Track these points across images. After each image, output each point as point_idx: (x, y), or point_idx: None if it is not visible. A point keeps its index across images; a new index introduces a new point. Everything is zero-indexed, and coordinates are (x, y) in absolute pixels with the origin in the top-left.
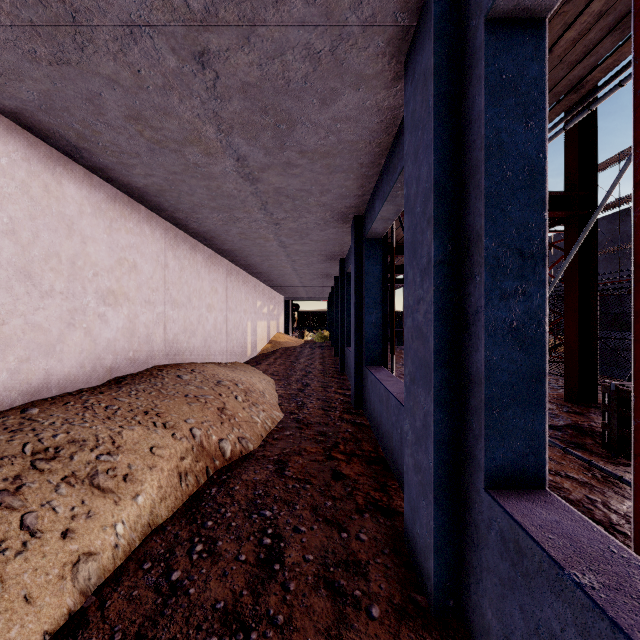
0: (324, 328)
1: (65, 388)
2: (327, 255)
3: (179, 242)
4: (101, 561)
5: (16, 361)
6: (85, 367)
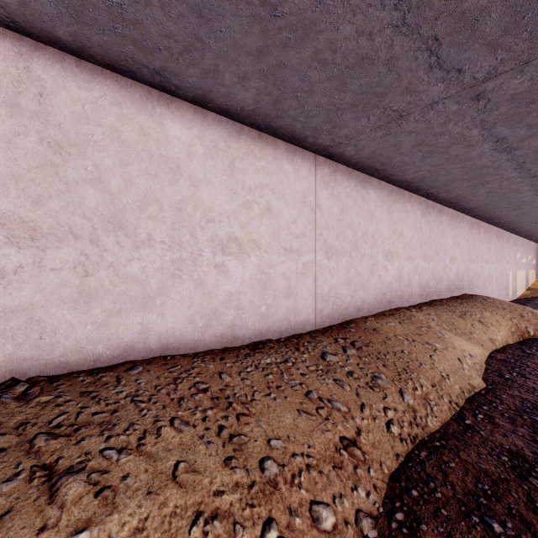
0: None
1: (442, 296)
2: None
3: (472, 225)
4: (497, 342)
5: (435, 284)
6: (446, 289)
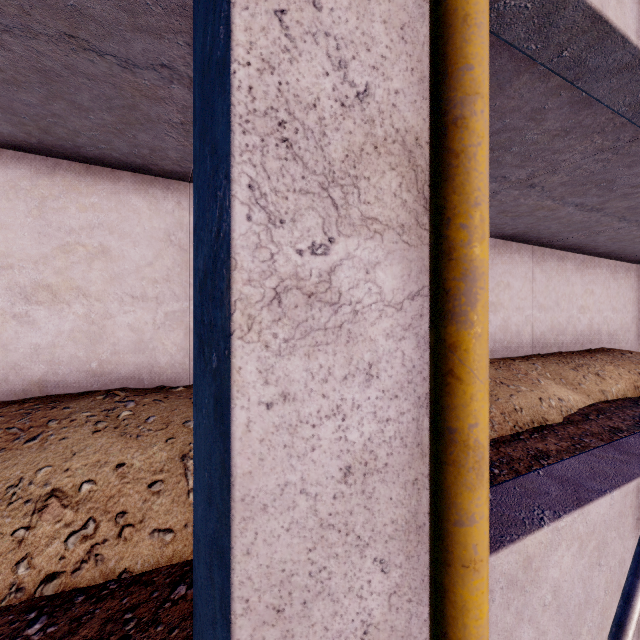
0: None
1: (566, 349)
2: None
3: (617, 269)
4: (609, 394)
5: (554, 336)
6: (572, 342)
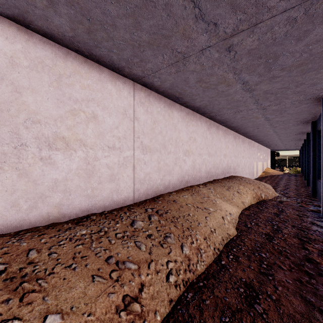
0: (297, 166)
1: (219, 177)
2: (298, 132)
3: (236, 136)
4: (245, 204)
5: (215, 170)
6: (221, 173)
